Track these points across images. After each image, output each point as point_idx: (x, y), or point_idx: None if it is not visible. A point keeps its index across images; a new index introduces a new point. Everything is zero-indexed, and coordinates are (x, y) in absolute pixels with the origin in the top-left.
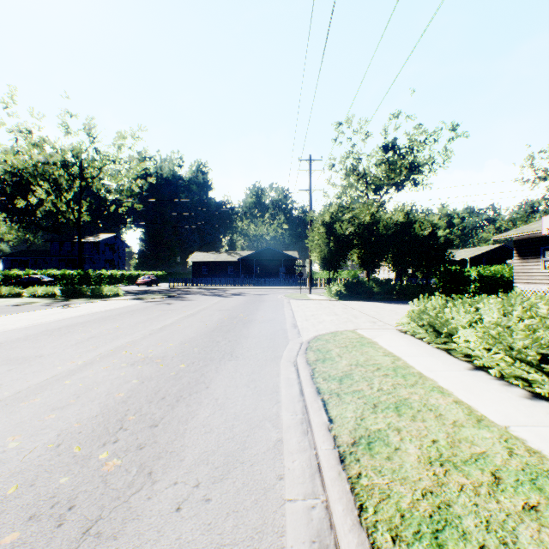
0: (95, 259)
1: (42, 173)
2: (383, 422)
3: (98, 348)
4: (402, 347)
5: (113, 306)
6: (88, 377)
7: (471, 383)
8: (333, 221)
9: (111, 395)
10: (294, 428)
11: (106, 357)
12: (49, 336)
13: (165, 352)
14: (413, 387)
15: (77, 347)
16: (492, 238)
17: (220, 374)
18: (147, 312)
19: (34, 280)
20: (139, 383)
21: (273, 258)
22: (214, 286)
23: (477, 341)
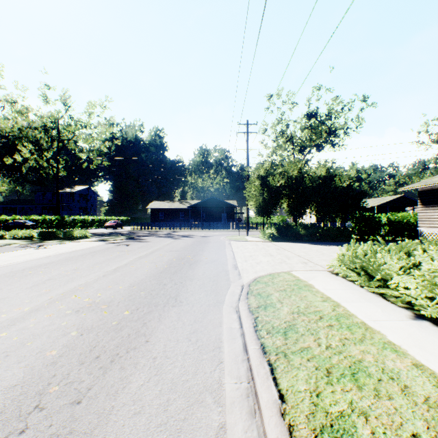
0: (71, 207)
1: (26, 136)
2: (344, 400)
3: (50, 292)
4: (338, 291)
5: (79, 247)
6: (28, 327)
7: (421, 337)
8: (266, 175)
9: (43, 352)
10: (239, 405)
11: (55, 302)
12: (9, 278)
13: (113, 297)
14: (363, 343)
15: (31, 291)
16: (400, 190)
17: (162, 323)
18: (107, 253)
19: (19, 224)
20: (77, 336)
21: (216, 206)
22: (168, 229)
23: (417, 289)
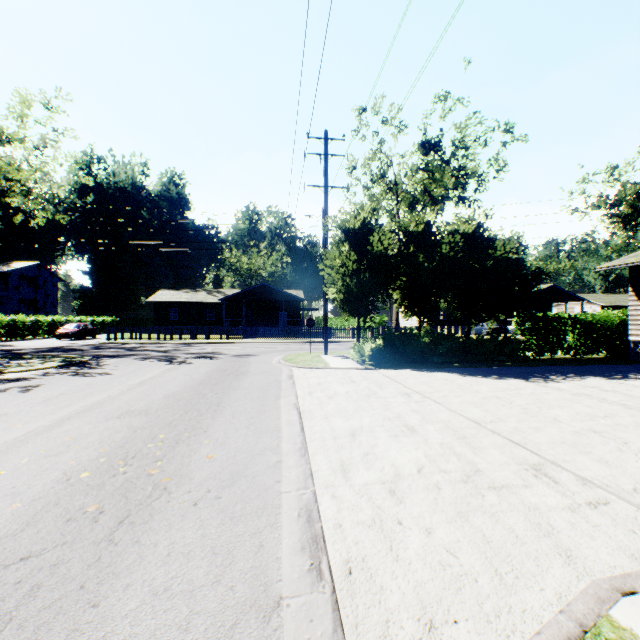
0: (3, 298)
1: None
2: None
3: None
4: None
5: None
6: None
7: None
8: (365, 235)
9: None
10: None
11: None
12: None
13: None
14: None
15: None
16: (599, 269)
17: None
18: None
19: None
20: None
21: (270, 299)
22: (179, 339)
23: None
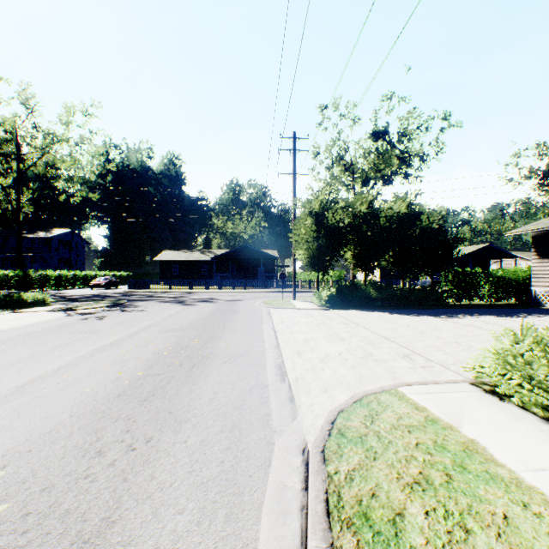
0: (47, 257)
1: None
2: None
3: None
4: None
5: (9, 325)
6: None
7: None
8: (323, 211)
9: None
10: None
11: None
12: None
13: None
14: None
15: None
16: (507, 234)
17: None
18: (48, 338)
19: None
20: None
21: (250, 257)
22: (182, 289)
23: None
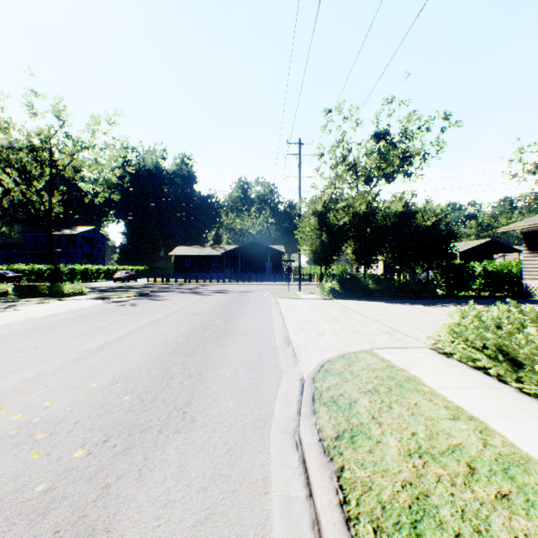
0: (72, 253)
1: (7, 159)
2: None
3: None
4: (468, 392)
5: (64, 309)
6: None
7: None
8: (325, 210)
9: None
10: None
11: None
12: None
13: (70, 408)
14: None
15: None
16: (499, 230)
17: (142, 487)
18: (100, 318)
19: None
20: None
21: (259, 252)
22: (196, 282)
23: None
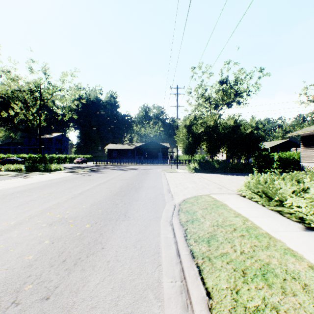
0: (50, 148)
1: (17, 97)
2: (258, 297)
3: (31, 210)
4: (246, 209)
5: (55, 177)
6: (12, 237)
7: (312, 245)
8: (191, 125)
9: (22, 257)
10: (175, 300)
11: (34, 217)
12: (1, 200)
13: (78, 213)
14: (269, 249)
15: (16, 209)
16: (287, 135)
17: (114, 234)
18: (75, 181)
19: (12, 160)
20: (49, 244)
21: (154, 147)
22: (119, 164)
23: (306, 208)
